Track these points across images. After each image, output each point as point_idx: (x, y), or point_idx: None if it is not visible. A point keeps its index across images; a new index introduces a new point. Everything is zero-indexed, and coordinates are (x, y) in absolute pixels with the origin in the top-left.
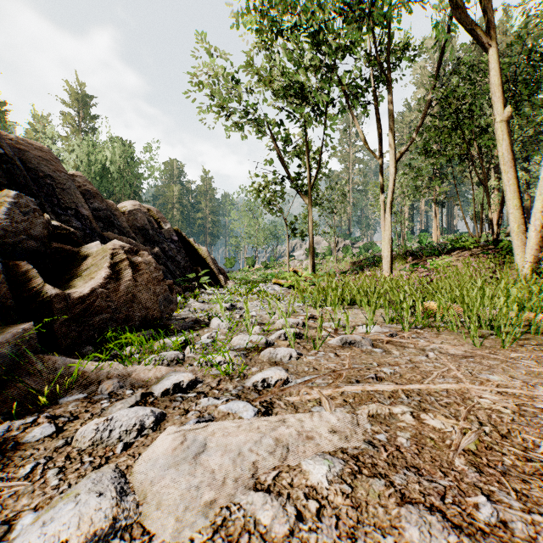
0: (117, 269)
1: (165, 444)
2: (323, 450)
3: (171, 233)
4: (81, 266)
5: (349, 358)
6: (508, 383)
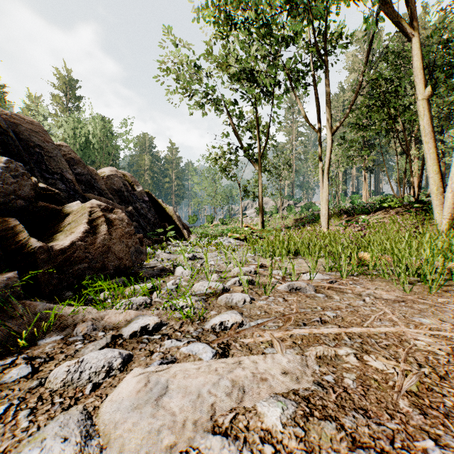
0: (94, 224)
1: (130, 386)
2: (276, 391)
3: (143, 195)
4: (63, 222)
5: (296, 303)
6: (440, 327)
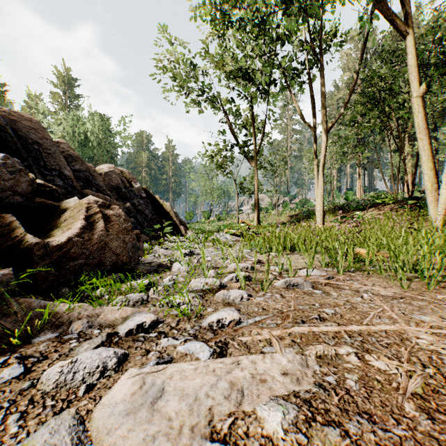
0: (91, 220)
1: (125, 388)
2: (276, 393)
3: (140, 191)
4: (60, 218)
5: (294, 299)
6: (441, 324)
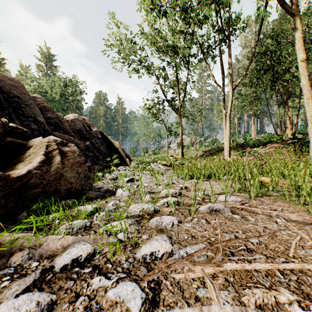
0: (50, 156)
1: None
2: None
3: (97, 133)
4: (25, 154)
5: (219, 226)
6: None
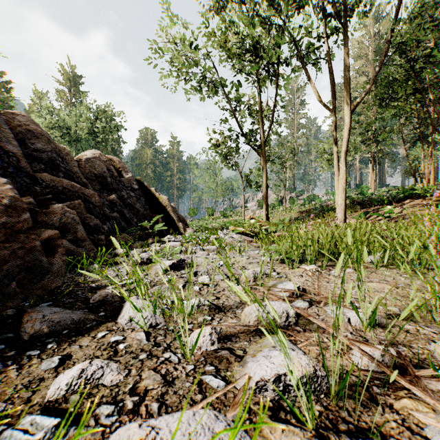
0: None
1: None
2: None
3: (132, 182)
4: None
5: None
6: None
